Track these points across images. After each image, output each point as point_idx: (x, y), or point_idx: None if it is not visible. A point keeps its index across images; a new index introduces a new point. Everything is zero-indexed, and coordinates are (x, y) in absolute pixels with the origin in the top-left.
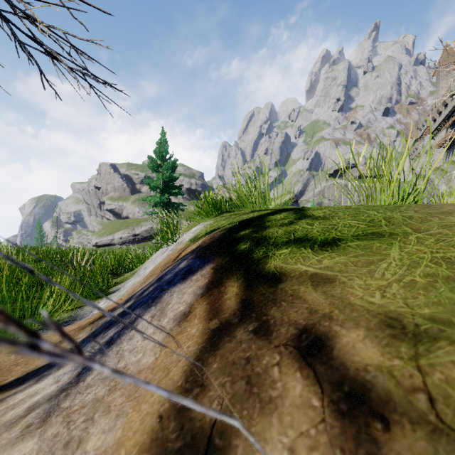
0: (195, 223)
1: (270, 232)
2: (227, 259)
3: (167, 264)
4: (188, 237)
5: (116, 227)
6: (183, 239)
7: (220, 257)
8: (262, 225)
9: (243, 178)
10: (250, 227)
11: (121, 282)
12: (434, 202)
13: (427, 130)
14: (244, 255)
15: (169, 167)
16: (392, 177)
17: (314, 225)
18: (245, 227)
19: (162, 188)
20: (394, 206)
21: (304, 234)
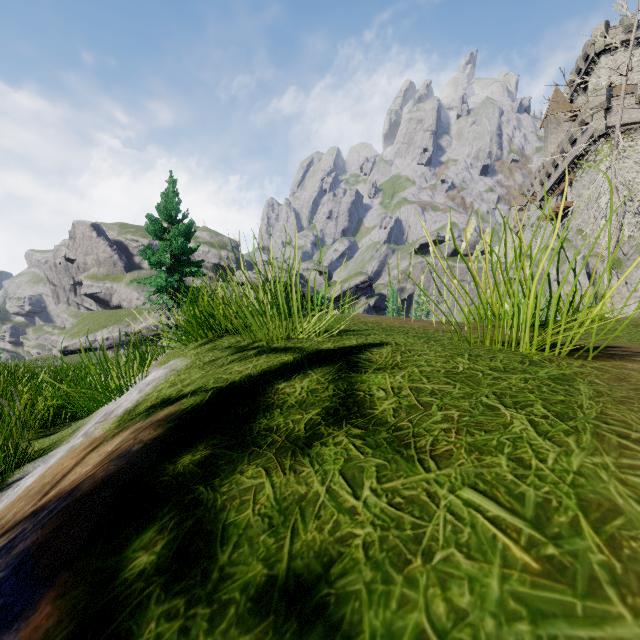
0: (180, 347)
1: (240, 491)
2: (58, 634)
3: (31, 501)
4: (126, 404)
5: (100, 322)
6: (117, 407)
7: (58, 600)
8: (246, 426)
9: (247, 279)
10: (217, 431)
11: (47, 450)
12: (561, 305)
13: (534, 197)
14: (110, 638)
15: (181, 233)
16: (529, 291)
17: (363, 485)
18: (209, 423)
19: (170, 265)
20: (552, 377)
21: (322, 560)
